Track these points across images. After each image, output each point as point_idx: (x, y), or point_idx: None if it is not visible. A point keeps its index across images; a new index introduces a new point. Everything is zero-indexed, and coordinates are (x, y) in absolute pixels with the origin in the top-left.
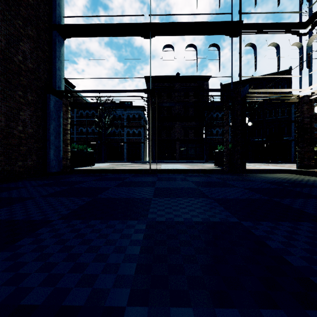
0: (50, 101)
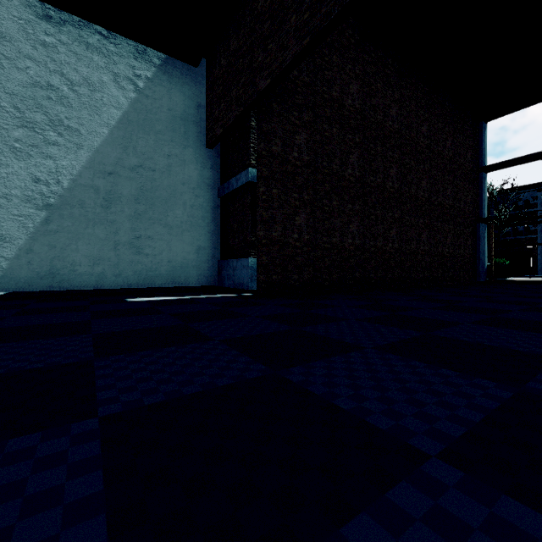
0: (479, 228)
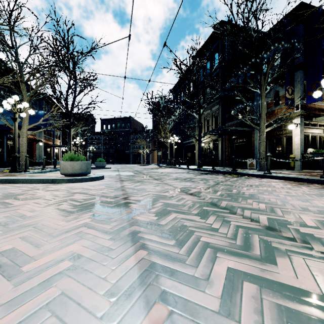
0: None
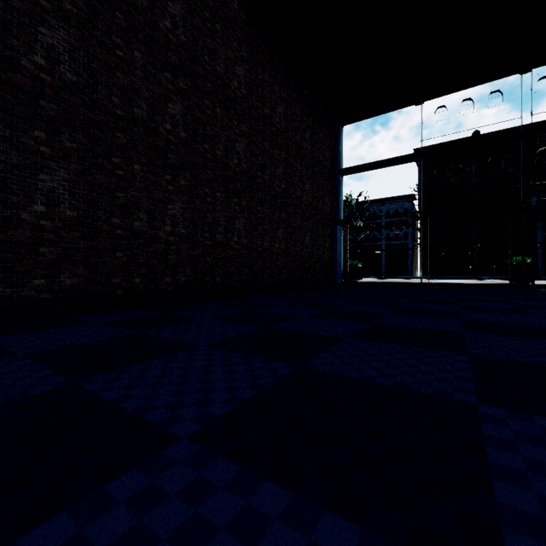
0: (337, 230)
